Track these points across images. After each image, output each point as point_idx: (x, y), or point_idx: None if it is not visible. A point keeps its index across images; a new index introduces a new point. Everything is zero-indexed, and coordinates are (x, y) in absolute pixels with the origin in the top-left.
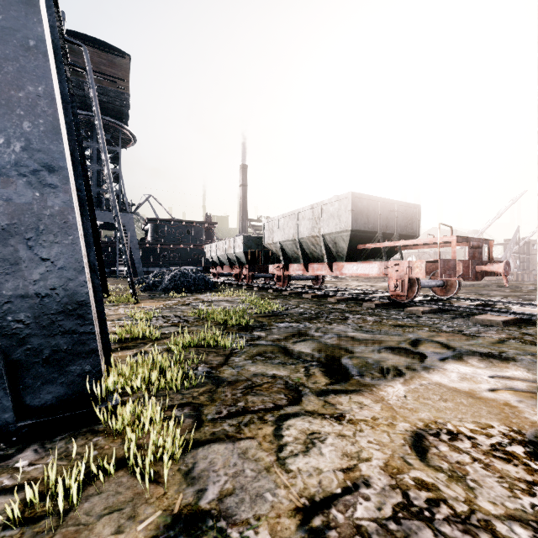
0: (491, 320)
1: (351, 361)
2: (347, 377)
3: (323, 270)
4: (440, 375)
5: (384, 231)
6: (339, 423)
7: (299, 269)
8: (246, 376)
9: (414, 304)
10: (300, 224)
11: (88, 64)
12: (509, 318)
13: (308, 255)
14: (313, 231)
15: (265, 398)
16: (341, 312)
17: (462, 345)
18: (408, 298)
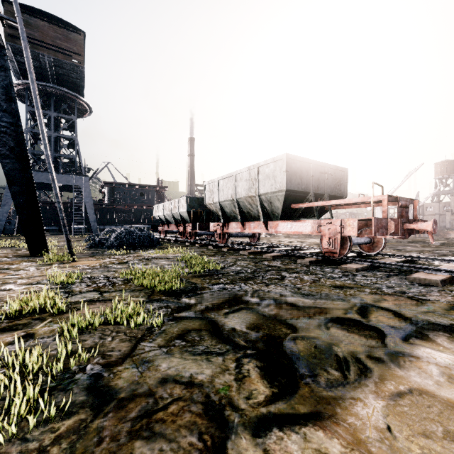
0: (429, 279)
1: (296, 345)
2: (295, 379)
3: (259, 228)
4: (417, 371)
5: (316, 192)
6: None
7: (237, 227)
8: (150, 383)
9: (346, 261)
10: (238, 185)
11: (18, 14)
12: (445, 276)
13: (245, 214)
14: (249, 191)
15: (164, 445)
16: (277, 270)
17: (416, 313)
18: (340, 255)
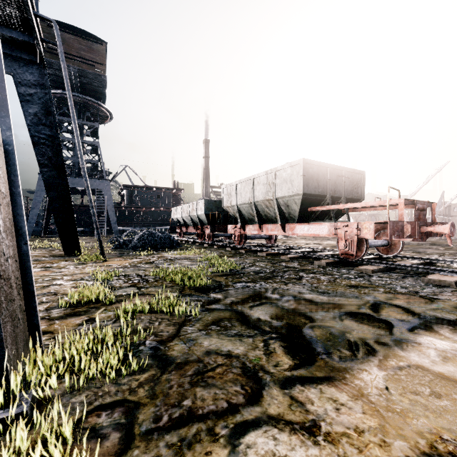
0: (443, 281)
1: (314, 331)
2: (312, 355)
3: (276, 230)
4: (416, 353)
5: (333, 195)
6: (313, 440)
7: (255, 229)
8: (198, 354)
9: (363, 263)
10: (255, 189)
11: (58, 38)
12: None
13: (262, 217)
14: (267, 195)
15: (217, 391)
16: (295, 270)
17: (425, 309)
18: (356, 257)
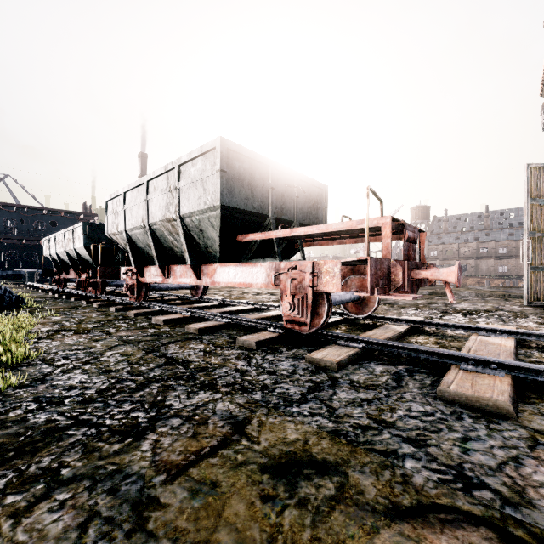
0: (487, 399)
1: None
2: None
3: (188, 276)
4: None
5: (279, 216)
6: None
7: (157, 274)
8: None
9: (322, 339)
10: (151, 200)
11: None
12: (507, 383)
13: (167, 253)
14: (167, 211)
15: None
16: (172, 378)
17: None
18: (312, 327)
